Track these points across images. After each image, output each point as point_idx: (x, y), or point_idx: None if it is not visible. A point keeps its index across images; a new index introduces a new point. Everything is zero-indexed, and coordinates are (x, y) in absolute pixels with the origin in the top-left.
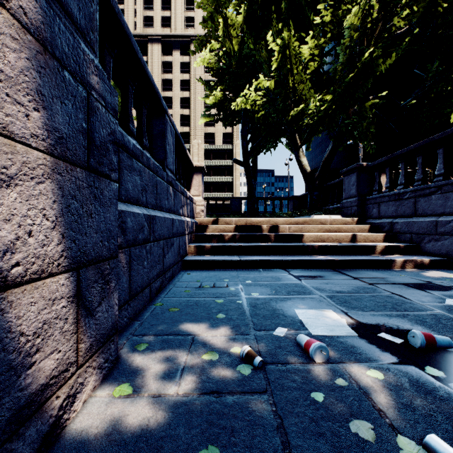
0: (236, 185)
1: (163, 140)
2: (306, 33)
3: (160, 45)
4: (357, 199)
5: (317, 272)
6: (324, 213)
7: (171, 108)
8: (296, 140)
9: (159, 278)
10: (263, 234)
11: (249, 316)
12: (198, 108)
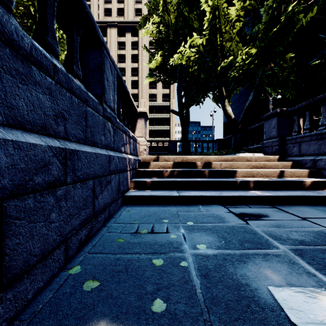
0: (172, 132)
1: (101, 74)
2: (231, 4)
3: (116, 29)
4: (277, 140)
5: (257, 209)
6: (247, 152)
7: (124, 76)
8: (223, 92)
9: (86, 225)
10: (199, 170)
11: (204, 307)
12: (144, 75)
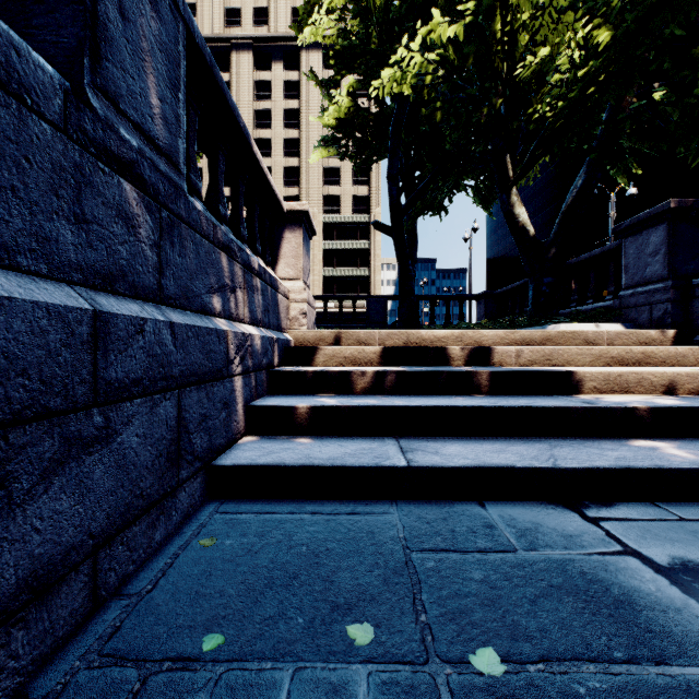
0: (375, 281)
1: None
2: None
3: (251, 54)
4: (669, 286)
5: None
6: (573, 321)
7: (269, 157)
8: (507, 168)
9: None
10: (460, 371)
11: None
12: None
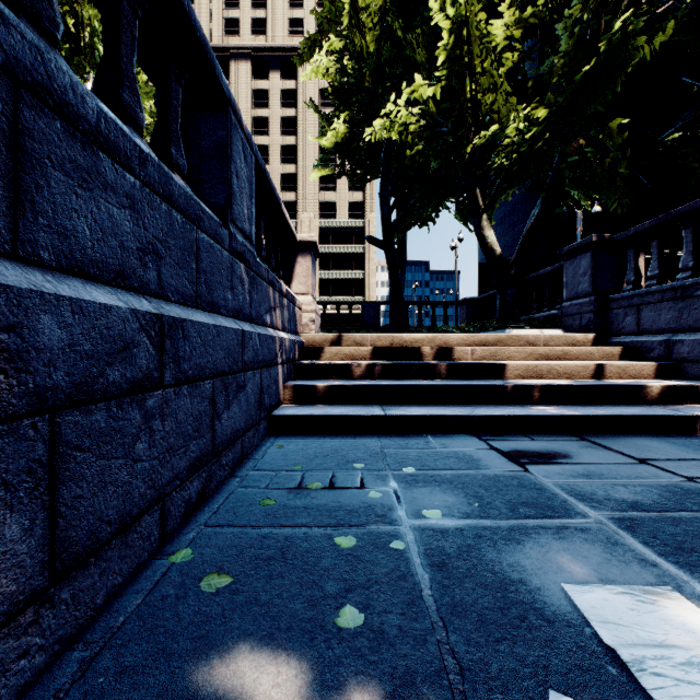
0: (369, 284)
1: (225, 163)
2: (495, 13)
3: (249, 63)
4: (592, 300)
5: (546, 442)
6: (528, 326)
7: (267, 163)
8: (478, 199)
9: (199, 472)
10: (426, 363)
11: (437, 620)
12: (310, 163)
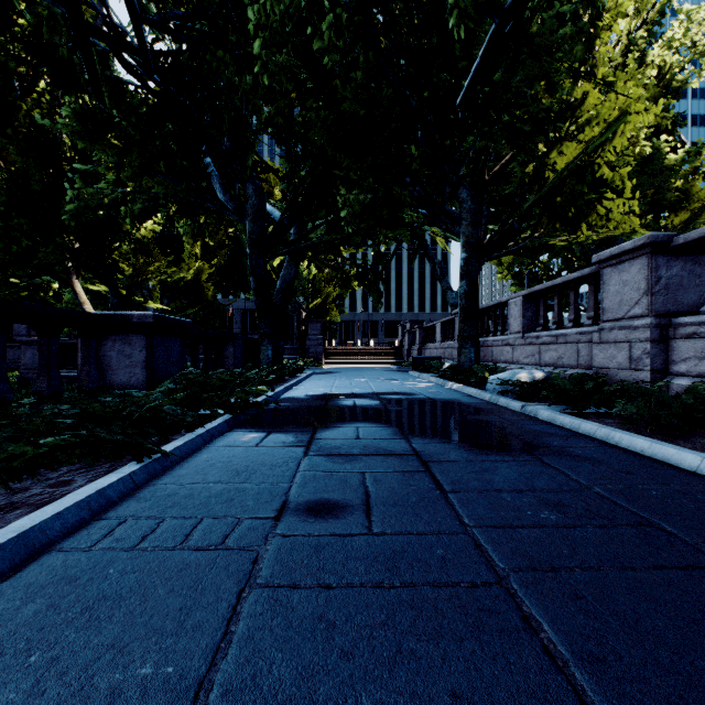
0: None
1: None
2: None
3: None
4: None
5: None
6: None
7: None
8: None
9: None
10: None
11: None
12: None
